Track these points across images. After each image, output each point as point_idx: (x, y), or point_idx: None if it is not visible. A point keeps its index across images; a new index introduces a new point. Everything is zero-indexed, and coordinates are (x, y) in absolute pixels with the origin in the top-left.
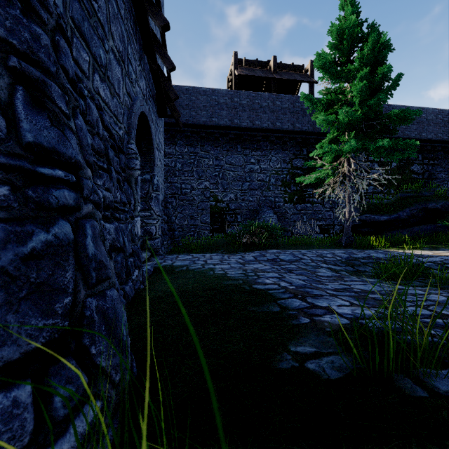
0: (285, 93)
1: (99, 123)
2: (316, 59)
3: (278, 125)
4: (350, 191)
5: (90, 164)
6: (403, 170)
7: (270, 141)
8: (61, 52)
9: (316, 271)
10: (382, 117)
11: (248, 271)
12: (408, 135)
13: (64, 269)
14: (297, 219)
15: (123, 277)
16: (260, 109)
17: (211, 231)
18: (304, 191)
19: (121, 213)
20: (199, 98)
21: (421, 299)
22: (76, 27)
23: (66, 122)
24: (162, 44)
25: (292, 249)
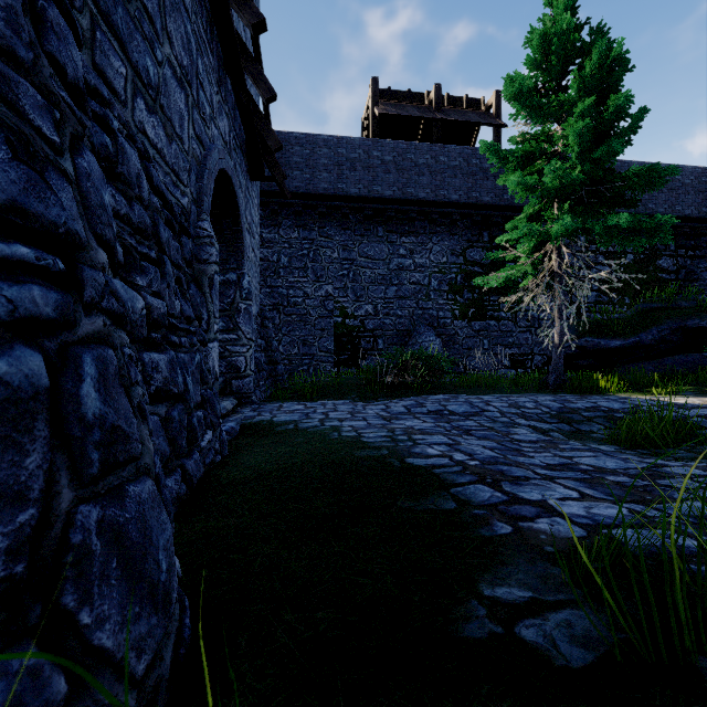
0: (454, 144)
1: (142, 181)
2: (507, 85)
3: (444, 194)
4: (562, 300)
5: (108, 243)
6: (645, 266)
7: (430, 220)
8: (49, 31)
9: (510, 433)
10: (614, 179)
11: (397, 433)
12: (653, 210)
13: (20, 449)
14: (474, 346)
15: (181, 445)
16: (414, 169)
17: (336, 365)
18: (484, 300)
19: (182, 335)
20: (317, 152)
21: (702, 486)
22: (102, 13)
23: (51, 158)
24: (255, 57)
25: (467, 394)
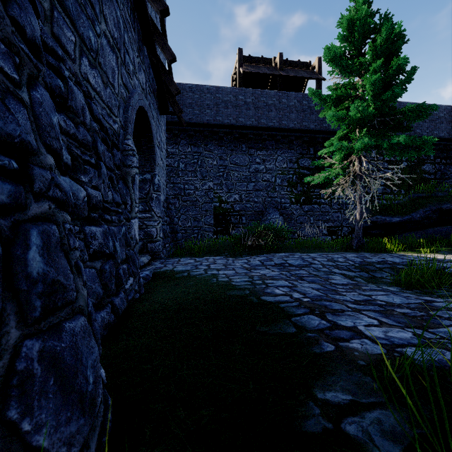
0: (291, 91)
1: (85, 112)
2: (326, 52)
3: (284, 123)
4: (361, 191)
5: (55, 150)
6: (414, 169)
7: (276, 140)
8: (12, 2)
9: (329, 278)
10: (395, 113)
11: (255, 279)
12: (420, 134)
13: None
14: (304, 221)
15: (111, 288)
16: (266, 107)
17: (215, 233)
18: (311, 191)
19: (113, 214)
20: (203, 96)
21: None
22: None
23: (11, 89)
24: (162, 33)
25: (300, 252)
